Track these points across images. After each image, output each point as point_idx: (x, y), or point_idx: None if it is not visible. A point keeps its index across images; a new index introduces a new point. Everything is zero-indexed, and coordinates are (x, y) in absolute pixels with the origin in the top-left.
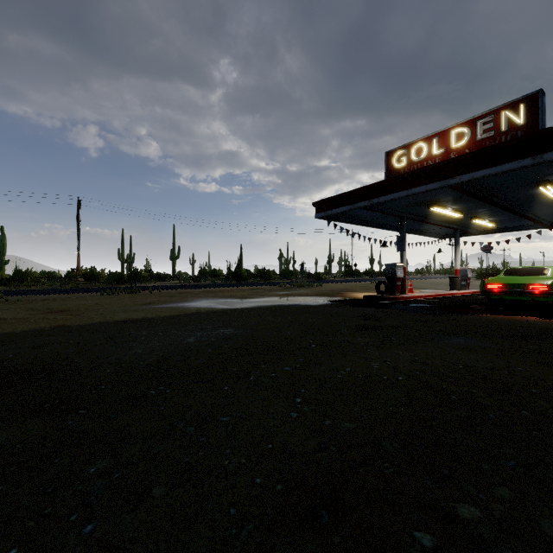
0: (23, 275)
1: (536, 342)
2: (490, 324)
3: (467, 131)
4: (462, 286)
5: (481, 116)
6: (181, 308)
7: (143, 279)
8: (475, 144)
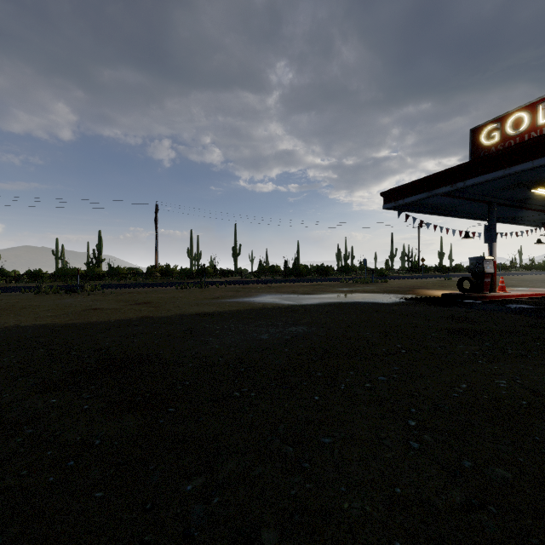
0: (115, 271)
1: None
2: None
3: None
4: None
5: None
6: (247, 302)
7: (209, 275)
8: None
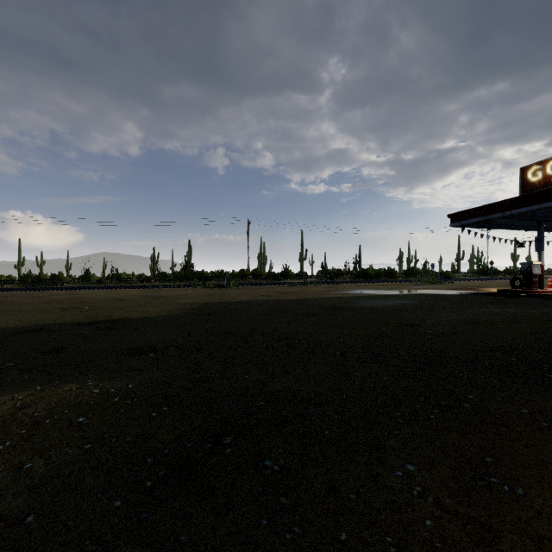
0: (220, 274)
1: None
2: None
3: None
4: None
5: None
6: (353, 293)
7: (291, 277)
8: None
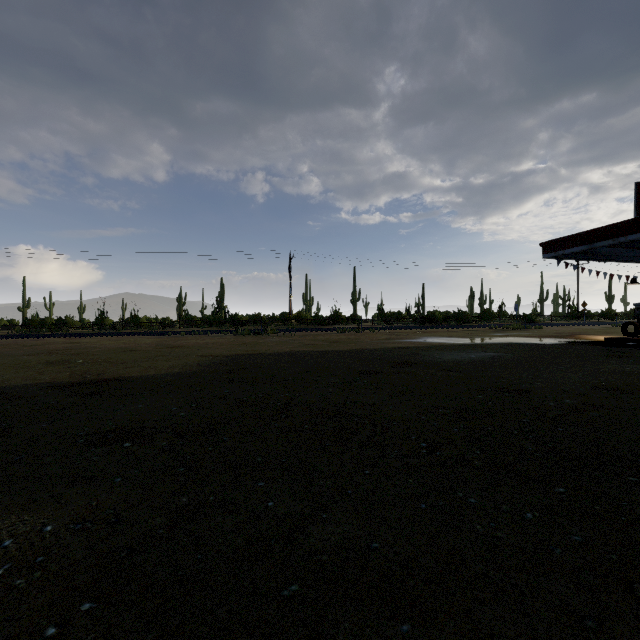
0: (257, 317)
1: None
2: None
3: None
4: None
5: None
6: (422, 342)
7: (342, 321)
8: None
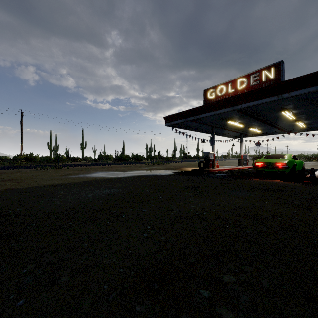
0: None
1: (276, 193)
2: (255, 184)
3: (246, 80)
4: (244, 164)
5: (253, 73)
6: (85, 177)
7: (63, 160)
8: (250, 88)
